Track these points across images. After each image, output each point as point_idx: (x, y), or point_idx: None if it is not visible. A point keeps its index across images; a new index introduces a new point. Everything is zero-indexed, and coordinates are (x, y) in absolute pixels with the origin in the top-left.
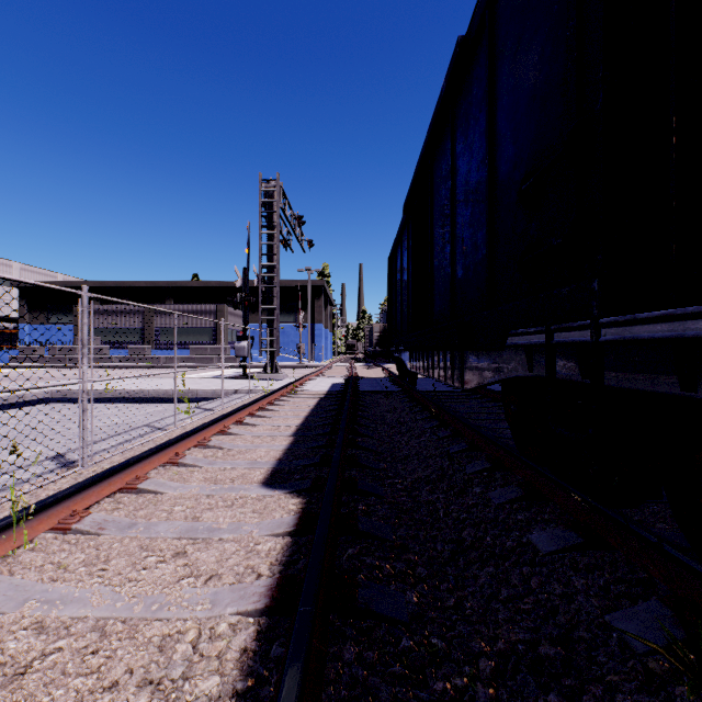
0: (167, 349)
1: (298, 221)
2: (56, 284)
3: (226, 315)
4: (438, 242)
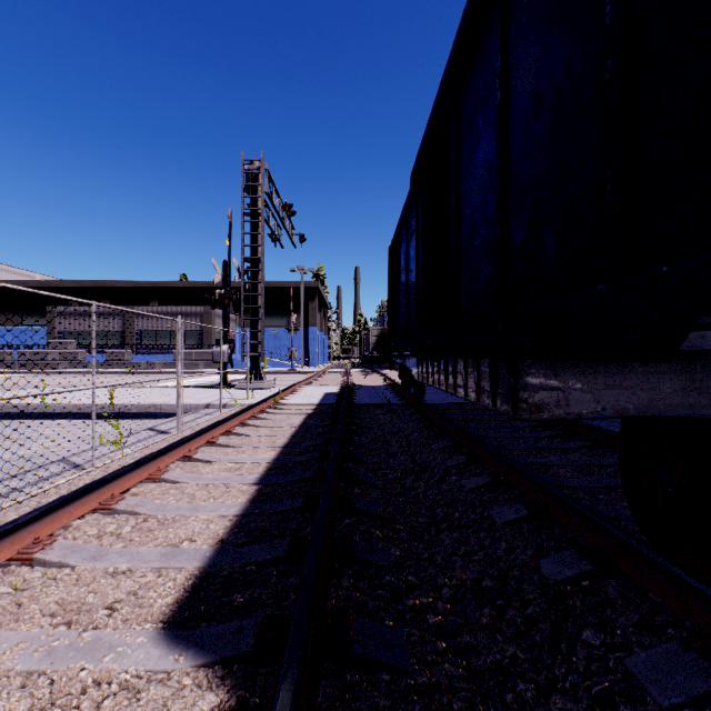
0: (149, 354)
1: (287, 210)
2: (30, 284)
3: (213, 317)
4: (469, 201)
